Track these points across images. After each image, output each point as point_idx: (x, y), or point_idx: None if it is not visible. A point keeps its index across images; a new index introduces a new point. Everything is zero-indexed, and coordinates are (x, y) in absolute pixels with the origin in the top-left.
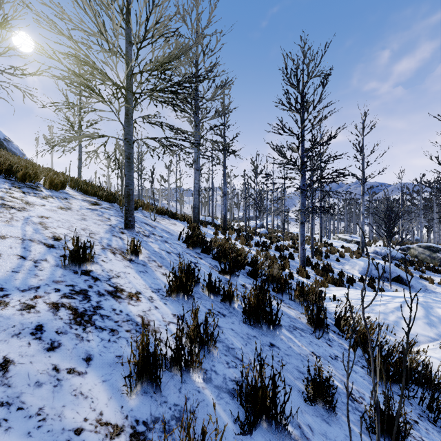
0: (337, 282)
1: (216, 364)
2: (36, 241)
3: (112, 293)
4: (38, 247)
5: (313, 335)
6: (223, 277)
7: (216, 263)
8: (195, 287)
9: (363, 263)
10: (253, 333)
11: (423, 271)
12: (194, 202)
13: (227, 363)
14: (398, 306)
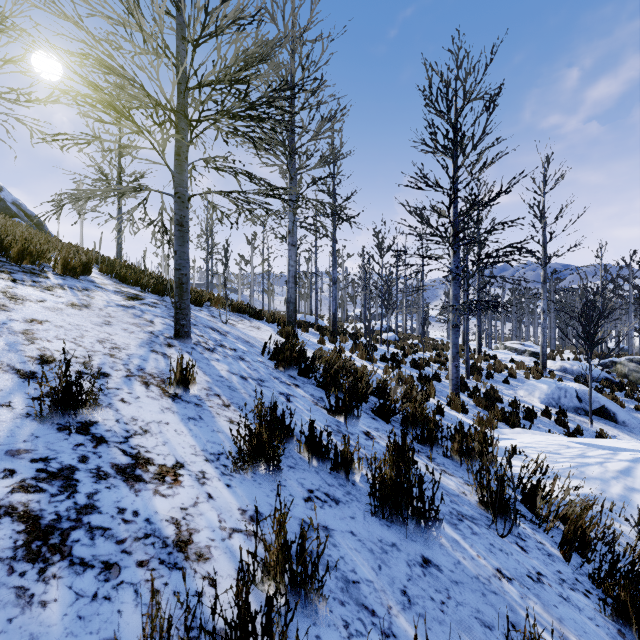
0: (510, 419)
1: (323, 631)
2: (4, 366)
3: (126, 470)
4: (4, 377)
5: (493, 530)
6: (334, 419)
7: (321, 394)
8: (285, 444)
9: (546, 387)
10: (391, 538)
11: (639, 400)
12: (288, 294)
13: (346, 625)
14: (626, 469)
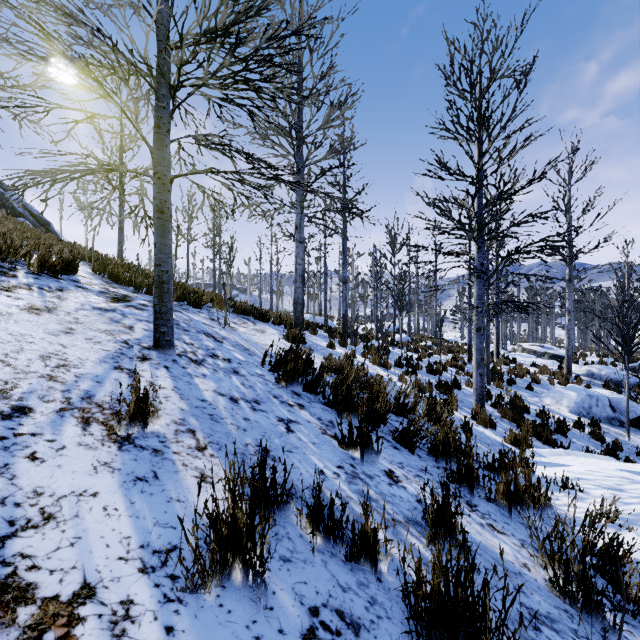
0: (542, 434)
1: None
2: None
3: None
4: None
5: None
6: (347, 455)
7: (331, 416)
8: (279, 511)
9: (575, 394)
10: None
11: None
12: (296, 294)
13: None
14: None
